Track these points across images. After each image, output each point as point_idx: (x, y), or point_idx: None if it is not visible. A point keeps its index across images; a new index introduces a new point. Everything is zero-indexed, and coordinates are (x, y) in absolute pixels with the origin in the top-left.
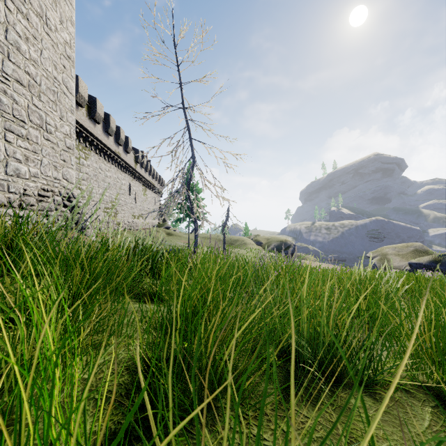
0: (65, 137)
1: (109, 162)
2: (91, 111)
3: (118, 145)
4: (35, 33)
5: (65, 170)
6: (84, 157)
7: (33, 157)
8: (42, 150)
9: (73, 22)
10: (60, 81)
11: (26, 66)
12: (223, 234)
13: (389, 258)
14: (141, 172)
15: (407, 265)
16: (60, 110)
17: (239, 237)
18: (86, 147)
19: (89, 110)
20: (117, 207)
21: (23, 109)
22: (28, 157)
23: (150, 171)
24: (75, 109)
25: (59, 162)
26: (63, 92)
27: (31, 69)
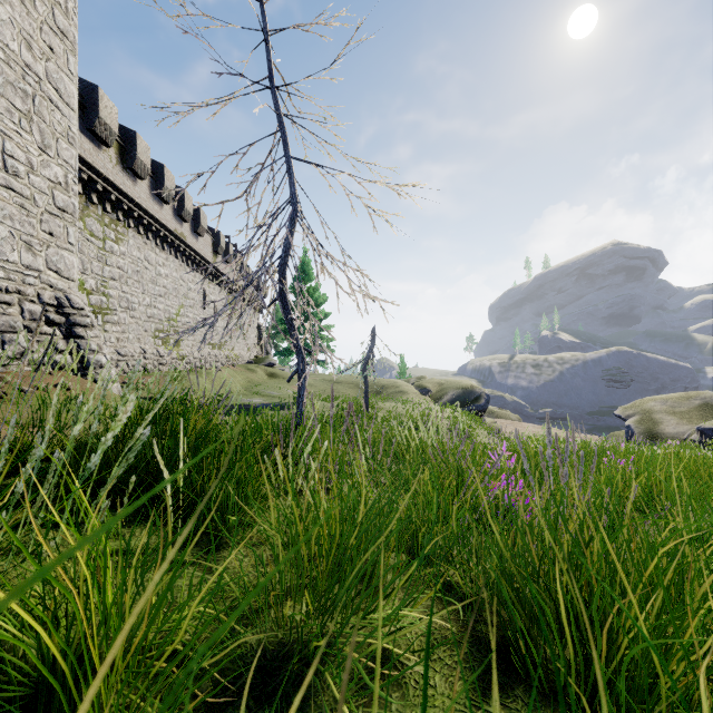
0: (54, 188)
1: (163, 249)
2: (127, 156)
3: (180, 221)
4: None
5: (53, 252)
6: (114, 239)
7: None
8: None
9: None
10: (42, 75)
11: None
12: (364, 377)
13: (656, 418)
14: (224, 270)
15: (693, 431)
16: (40, 133)
17: (391, 381)
18: (119, 220)
19: (123, 153)
20: (180, 329)
21: None
22: None
23: (240, 269)
24: (93, 149)
25: (38, 235)
26: (47, 98)
27: None
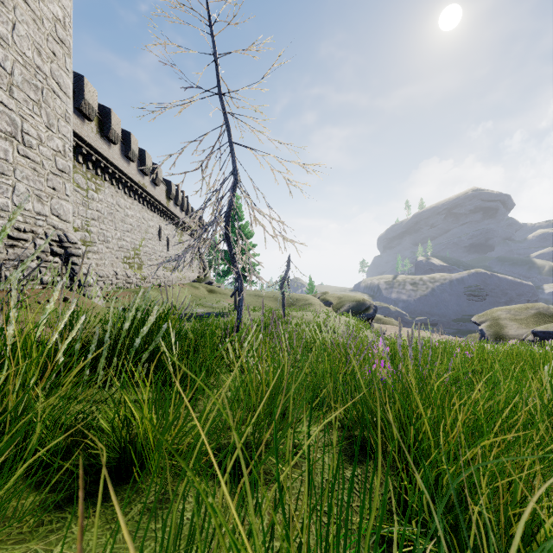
0: (56, 155)
1: (130, 196)
2: (104, 127)
3: (142, 174)
4: None
5: (55, 202)
6: (95, 189)
7: None
8: (16, 172)
9: None
10: (48, 73)
11: None
12: (281, 293)
13: (502, 323)
14: (175, 211)
15: (529, 333)
16: (47, 115)
17: (302, 296)
18: (98, 175)
19: (101, 125)
20: (142, 256)
21: None
22: None
23: (187, 210)
24: (80, 122)
25: (45, 190)
26: (51, 90)
27: None
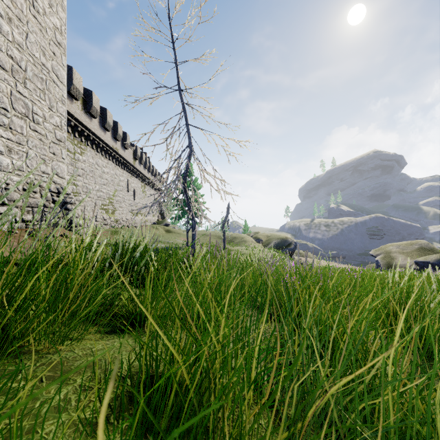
0: (55, 129)
1: (106, 157)
2: (87, 105)
3: (115, 140)
4: (20, 14)
5: (55, 164)
6: (80, 152)
7: (17, 148)
8: (28, 142)
9: (64, 7)
10: (50, 68)
11: (8, 49)
12: (223, 232)
13: (393, 256)
14: (139, 169)
15: (412, 263)
16: (49, 99)
17: (239, 235)
18: (82, 142)
19: (85, 103)
20: (115, 204)
21: (5, 96)
22: (11, 148)
23: (149, 167)
24: (69, 102)
25: (48, 154)
26: (52, 80)
27: (15, 53)
